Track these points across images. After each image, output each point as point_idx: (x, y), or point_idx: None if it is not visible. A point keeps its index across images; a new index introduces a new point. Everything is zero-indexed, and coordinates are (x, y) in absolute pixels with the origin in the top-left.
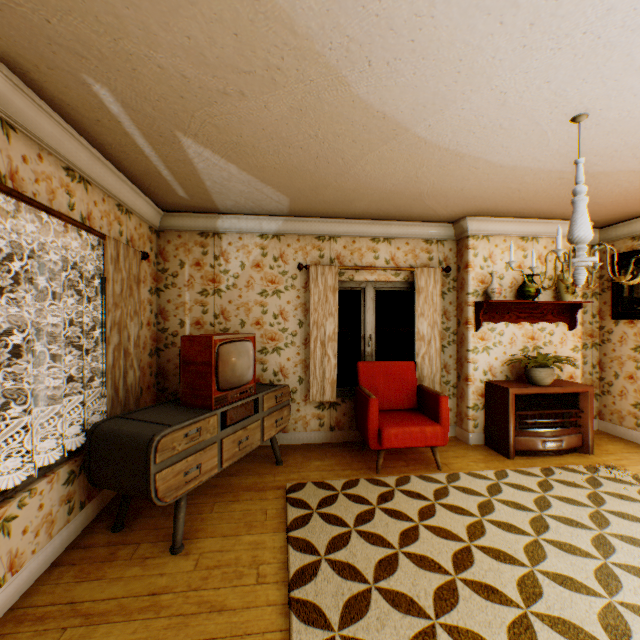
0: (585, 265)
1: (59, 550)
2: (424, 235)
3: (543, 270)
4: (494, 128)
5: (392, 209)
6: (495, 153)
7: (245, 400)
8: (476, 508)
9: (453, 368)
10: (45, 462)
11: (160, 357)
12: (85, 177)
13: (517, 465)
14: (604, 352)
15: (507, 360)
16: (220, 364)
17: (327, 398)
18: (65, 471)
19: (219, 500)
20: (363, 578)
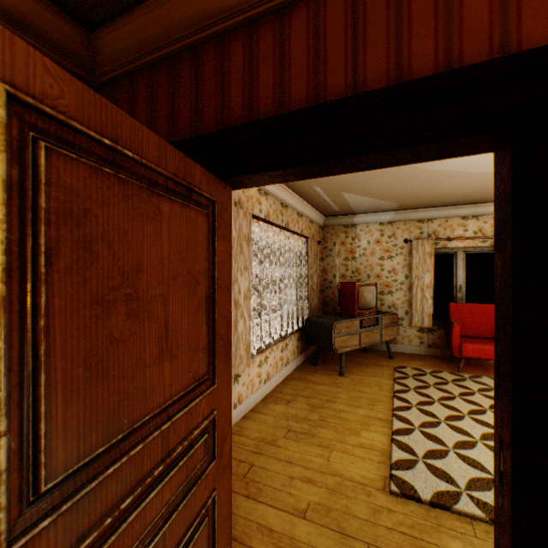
0: None
1: (296, 365)
2: None
3: None
4: None
5: (474, 198)
6: None
7: (371, 316)
8: None
9: None
10: (291, 330)
11: (323, 294)
12: (301, 214)
13: None
14: None
15: None
16: (358, 296)
17: (425, 325)
18: (297, 335)
19: (357, 365)
20: (432, 399)
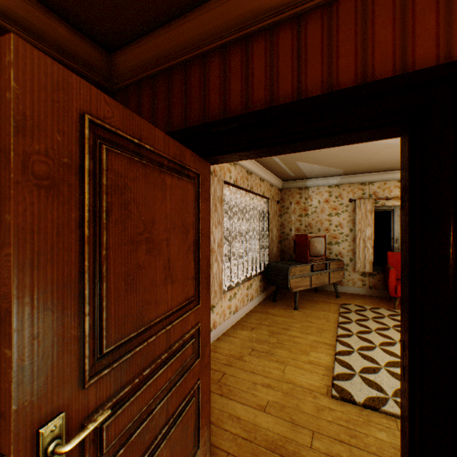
0: None
1: (258, 301)
2: None
3: None
4: None
5: None
6: None
7: (320, 262)
8: None
9: None
10: (255, 273)
11: (281, 244)
12: (263, 179)
13: None
14: None
15: None
16: (310, 246)
17: (366, 270)
18: (259, 277)
19: (309, 302)
20: (370, 329)
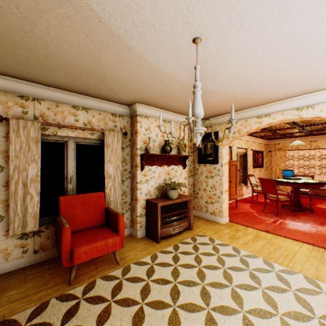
0: (200, 132)
1: None
2: (111, 110)
3: (173, 139)
4: (150, 27)
5: (86, 86)
6: (151, 54)
7: None
8: (140, 294)
9: (129, 193)
10: None
11: None
12: None
13: (162, 246)
14: (195, 179)
15: (157, 187)
16: None
17: (30, 229)
18: None
19: None
20: None
